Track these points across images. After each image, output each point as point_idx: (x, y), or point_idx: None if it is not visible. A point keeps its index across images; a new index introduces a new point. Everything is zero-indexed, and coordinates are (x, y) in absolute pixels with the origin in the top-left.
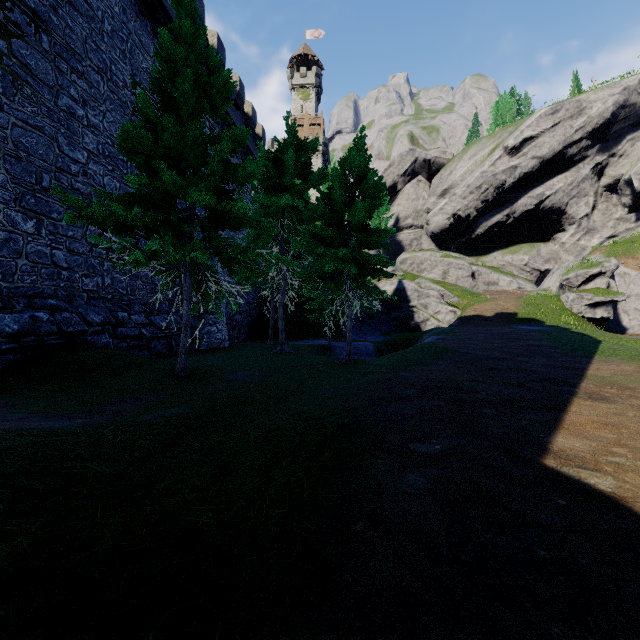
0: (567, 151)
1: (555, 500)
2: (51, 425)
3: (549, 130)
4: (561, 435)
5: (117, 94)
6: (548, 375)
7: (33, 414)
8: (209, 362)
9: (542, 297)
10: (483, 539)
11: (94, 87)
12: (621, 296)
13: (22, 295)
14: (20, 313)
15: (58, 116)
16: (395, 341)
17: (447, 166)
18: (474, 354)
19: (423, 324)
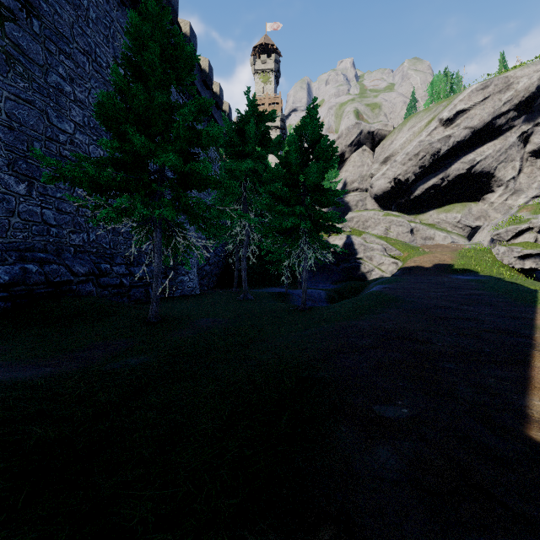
0: (496, 121)
1: None
2: (14, 376)
3: (480, 103)
4: (536, 397)
5: (101, 73)
6: (498, 325)
7: (6, 362)
8: (180, 308)
9: (475, 250)
10: None
11: (80, 67)
12: None
13: (15, 249)
14: (11, 265)
15: (48, 91)
16: (344, 289)
17: (388, 137)
18: (421, 303)
19: (368, 274)
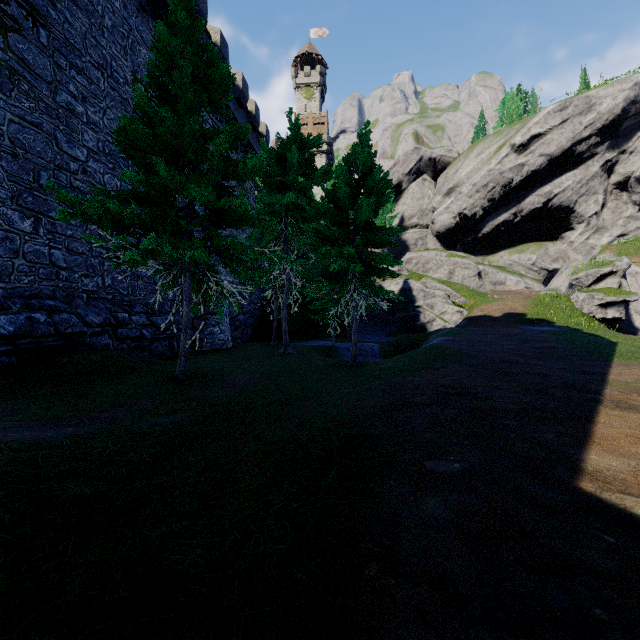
0: (576, 148)
1: (601, 536)
2: (36, 436)
3: (557, 127)
4: (593, 451)
5: (118, 91)
6: (567, 380)
7: (21, 422)
8: (211, 364)
9: (551, 297)
10: (523, 590)
11: (94, 83)
12: (633, 296)
13: (19, 296)
14: (16, 314)
15: (57, 112)
16: (401, 342)
17: (453, 164)
18: (485, 357)
19: (429, 324)
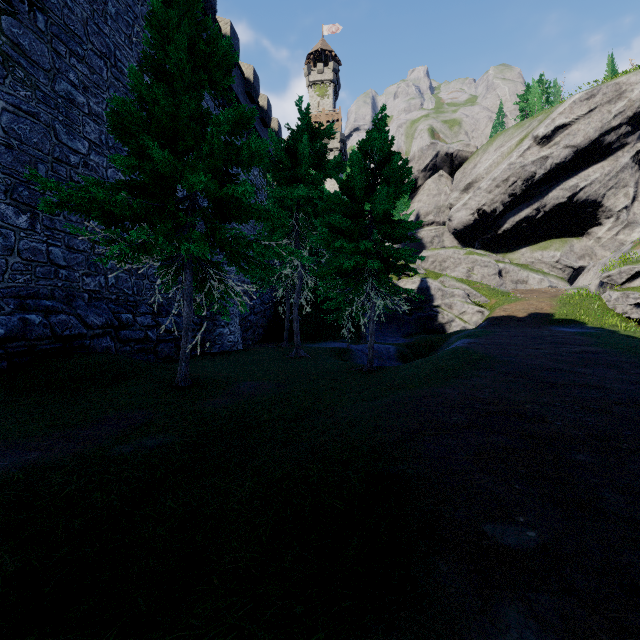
0: (604, 138)
1: None
2: None
3: (584, 117)
4: None
5: (122, 81)
6: (632, 395)
7: None
8: (217, 368)
9: (580, 296)
10: None
11: (96, 73)
12: None
13: (14, 296)
14: (8, 315)
15: (55, 102)
16: (418, 344)
17: (471, 159)
18: (521, 363)
19: (447, 325)
